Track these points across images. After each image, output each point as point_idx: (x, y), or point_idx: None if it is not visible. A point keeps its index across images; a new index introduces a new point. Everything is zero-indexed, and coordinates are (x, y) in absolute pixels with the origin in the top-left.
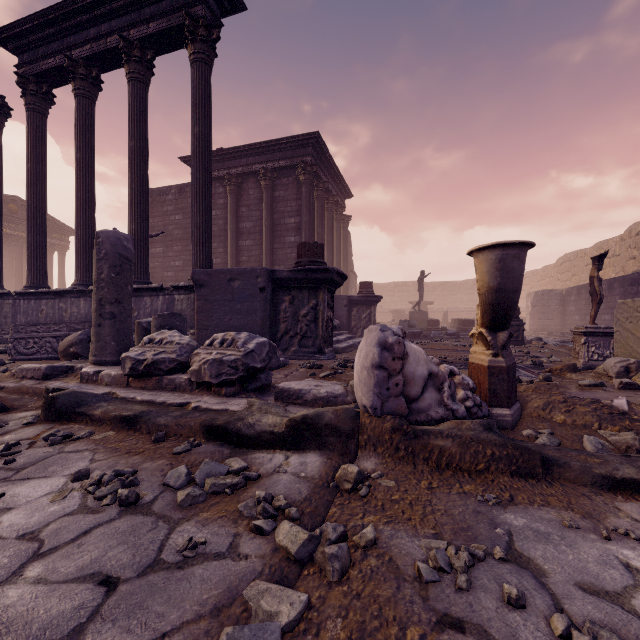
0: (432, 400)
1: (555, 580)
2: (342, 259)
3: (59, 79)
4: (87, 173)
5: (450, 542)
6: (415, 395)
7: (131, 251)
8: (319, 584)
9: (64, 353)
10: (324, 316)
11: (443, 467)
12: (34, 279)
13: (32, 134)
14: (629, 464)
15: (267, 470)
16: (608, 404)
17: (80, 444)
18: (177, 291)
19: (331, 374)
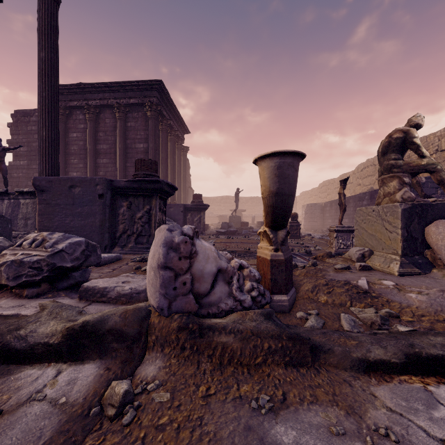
0: (222, 293)
1: None
2: (182, 178)
3: None
4: None
5: None
6: (204, 291)
7: None
8: None
9: None
10: (156, 218)
11: (226, 363)
12: None
13: None
14: (378, 344)
15: (20, 398)
16: (355, 284)
17: None
18: (22, 196)
19: None
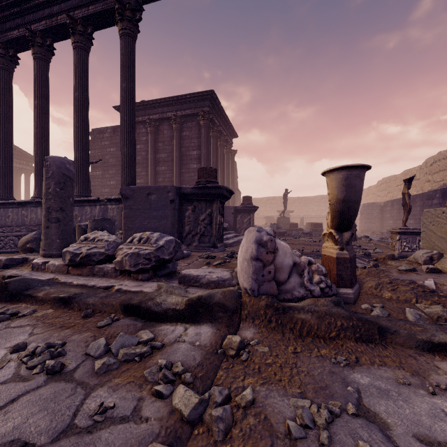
0: (295, 283)
1: (397, 432)
2: (230, 180)
3: (22, 46)
4: (43, 115)
5: (312, 400)
6: (283, 280)
7: (72, 172)
8: (207, 443)
9: (22, 248)
10: (217, 220)
11: (304, 335)
12: (3, 193)
13: (1, 86)
14: (442, 331)
15: (170, 340)
16: (421, 284)
17: (24, 320)
18: (110, 202)
19: (221, 263)
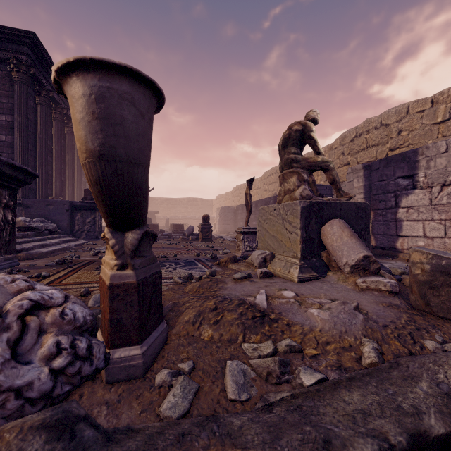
0: None
1: None
2: (76, 170)
3: None
4: None
5: None
6: None
7: None
8: None
9: None
10: None
11: None
12: None
13: None
14: (273, 450)
15: None
16: (252, 302)
17: None
18: None
19: None
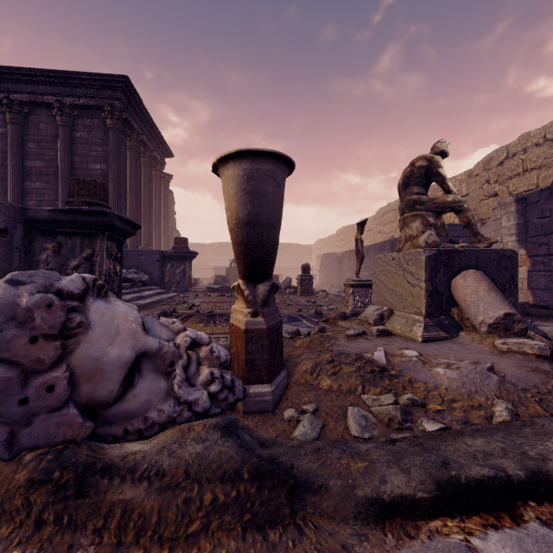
0: (152, 393)
1: None
2: (163, 216)
3: None
4: None
5: None
6: (107, 396)
7: None
8: None
9: None
10: (102, 268)
11: (130, 541)
12: None
13: None
14: (397, 465)
15: None
16: (370, 358)
17: None
18: None
19: None
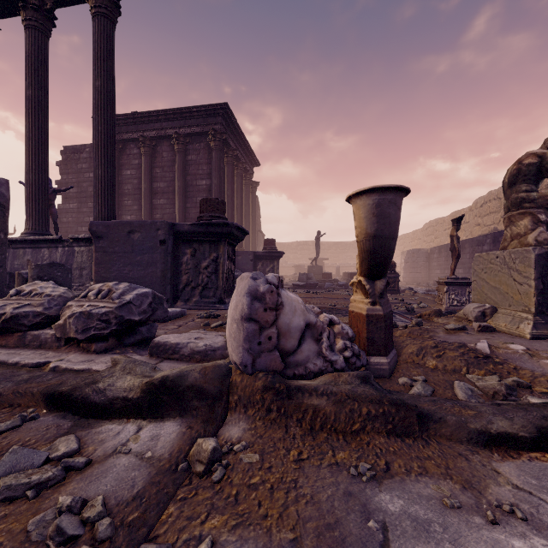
0: (310, 352)
1: None
2: (251, 220)
3: None
4: None
5: None
6: (291, 348)
7: (4, 196)
8: None
9: None
10: (224, 268)
11: (317, 429)
12: None
13: None
14: (502, 415)
15: (106, 450)
16: (473, 348)
17: None
18: (77, 243)
19: (223, 324)
